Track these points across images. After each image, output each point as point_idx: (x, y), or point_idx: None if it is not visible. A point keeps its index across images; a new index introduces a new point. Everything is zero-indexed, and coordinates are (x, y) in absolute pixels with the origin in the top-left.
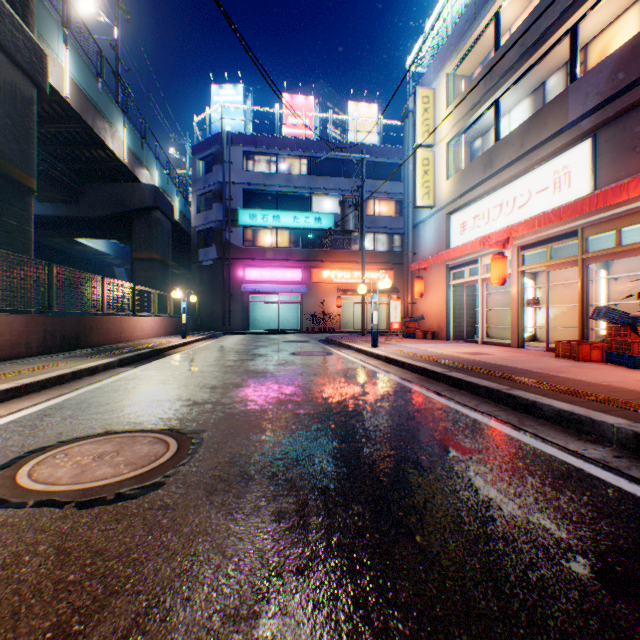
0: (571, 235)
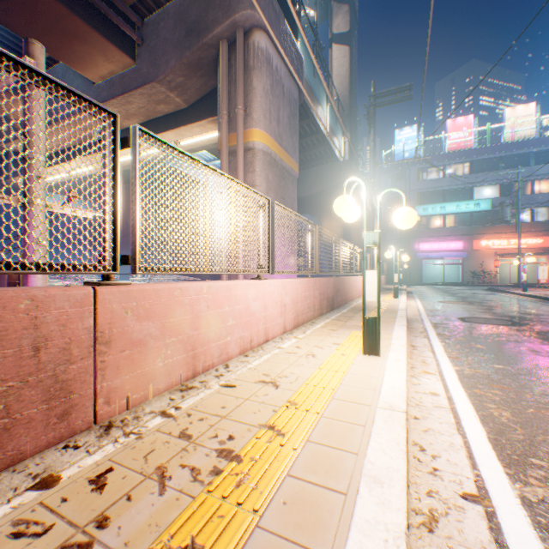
0: None
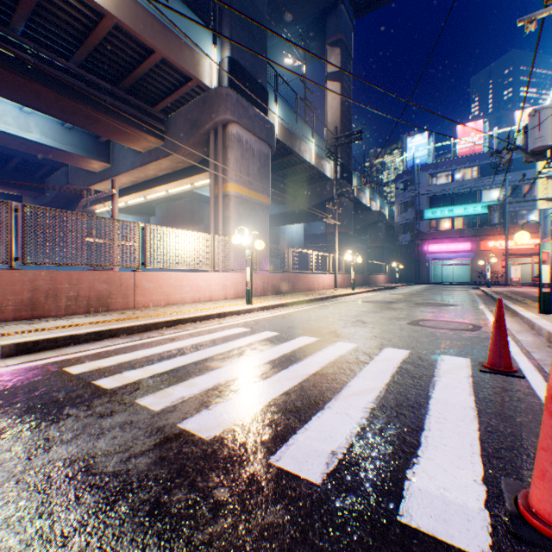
0: None
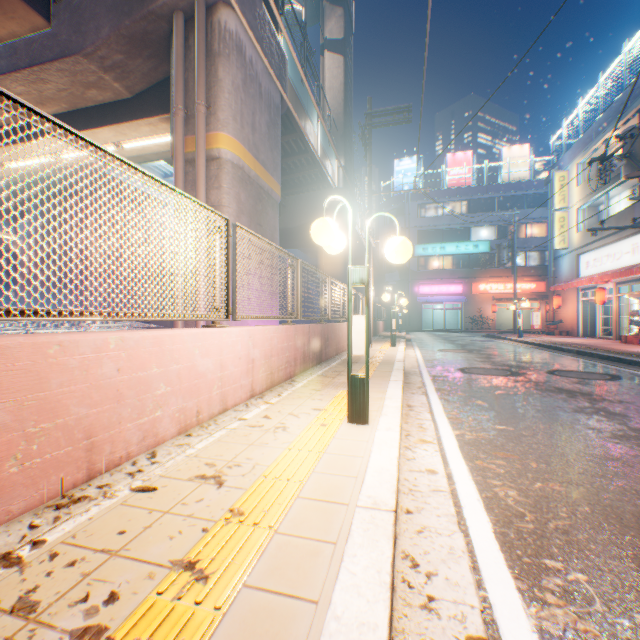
0: (637, 280)
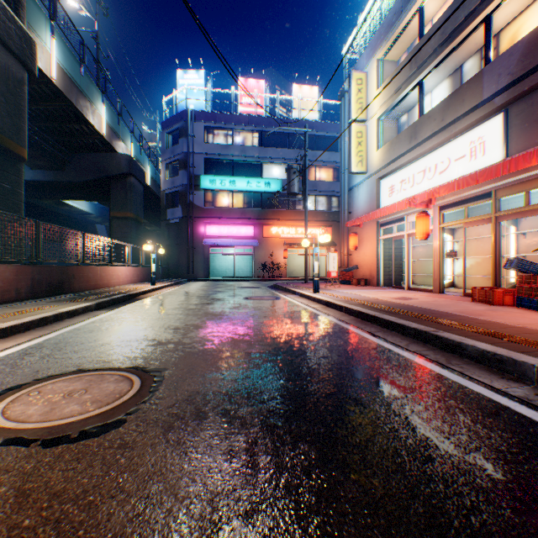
0: (485, 196)
